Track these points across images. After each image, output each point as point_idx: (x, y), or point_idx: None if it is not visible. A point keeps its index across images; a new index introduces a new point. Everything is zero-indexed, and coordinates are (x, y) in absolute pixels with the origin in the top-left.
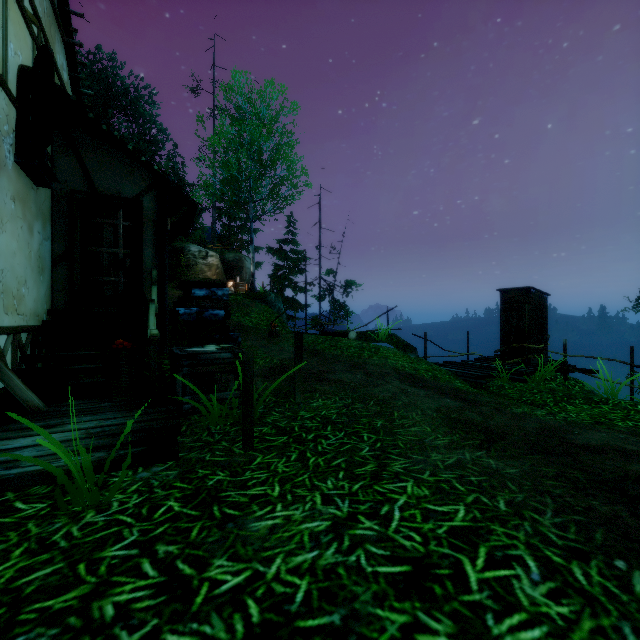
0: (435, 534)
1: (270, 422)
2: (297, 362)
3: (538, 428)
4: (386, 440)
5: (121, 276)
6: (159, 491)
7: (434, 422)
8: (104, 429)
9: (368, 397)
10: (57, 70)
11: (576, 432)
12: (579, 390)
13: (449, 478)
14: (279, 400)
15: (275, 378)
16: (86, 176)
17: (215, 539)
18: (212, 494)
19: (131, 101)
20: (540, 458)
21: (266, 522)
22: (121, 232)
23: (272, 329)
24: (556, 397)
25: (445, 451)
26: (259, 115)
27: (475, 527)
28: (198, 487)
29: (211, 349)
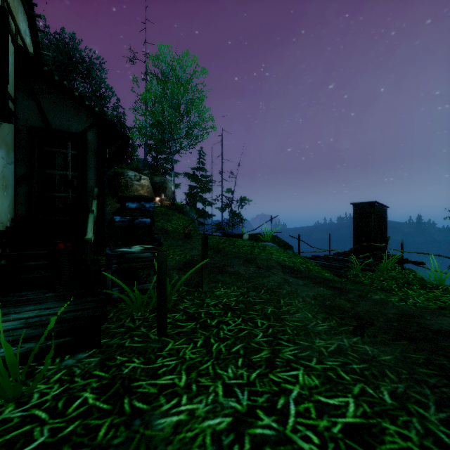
0: (331, 434)
1: (182, 309)
2: (204, 259)
3: (397, 314)
4: (276, 326)
5: (70, 192)
6: (79, 380)
7: (313, 309)
8: (41, 318)
9: (259, 286)
10: (20, 34)
11: (428, 317)
12: (413, 277)
13: (334, 366)
14: (190, 289)
15: (187, 271)
16: (42, 115)
17: (120, 441)
18: (125, 384)
19: (86, 68)
20: (407, 344)
21: (171, 418)
22: (70, 159)
23: (186, 232)
24: (398, 283)
25: (326, 337)
26: (178, 77)
27: (367, 425)
28: (114, 376)
29: (136, 249)
